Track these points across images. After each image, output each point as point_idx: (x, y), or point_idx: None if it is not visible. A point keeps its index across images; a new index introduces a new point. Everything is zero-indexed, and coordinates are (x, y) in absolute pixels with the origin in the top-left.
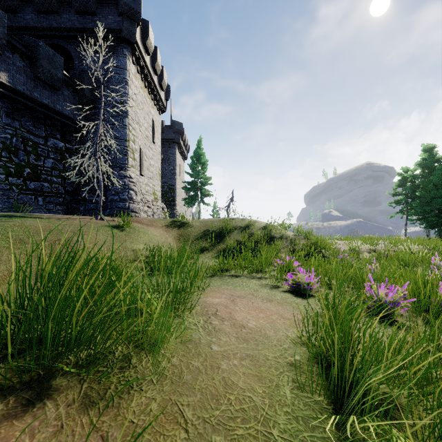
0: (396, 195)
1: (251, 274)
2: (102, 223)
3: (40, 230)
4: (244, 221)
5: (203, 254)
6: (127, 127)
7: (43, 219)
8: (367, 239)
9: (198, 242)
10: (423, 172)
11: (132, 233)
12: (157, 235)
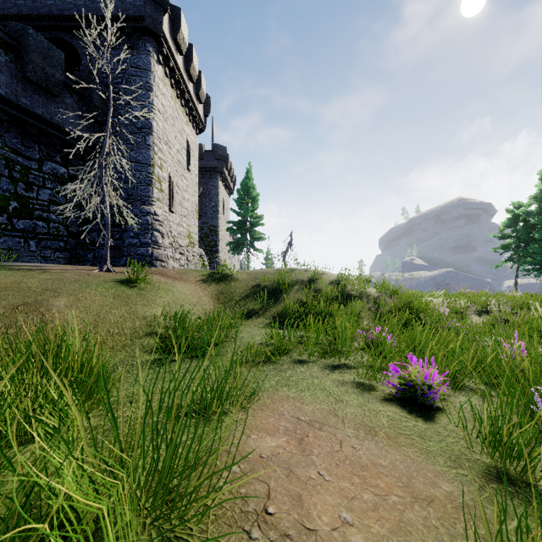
0: (504, 237)
1: (323, 359)
2: (107, 276)
3: (0, 288)
4: (308, 272)
5: (251, 320)
6: (151, 147)
7: (18, 271)
8: (473, 297)
9: (244, 303)
10: (540, 207)
11: (149, 290)
12: (186, 292)
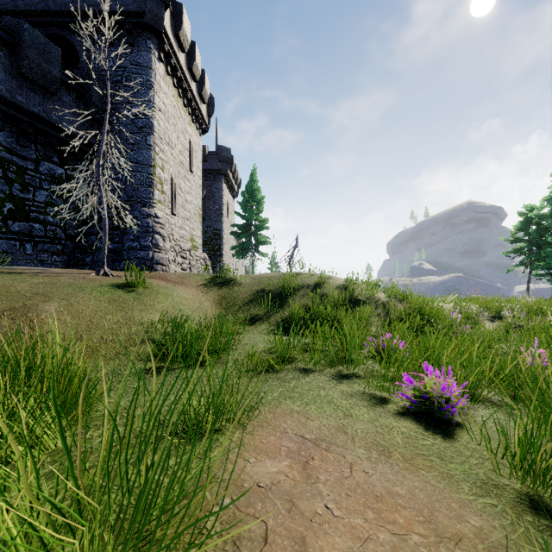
0: (515, 241)
1: (330, 368)
2: (103, 280)
3: None
4: (314, 277)
5: (254, 326)
6: (152, 148)
7: (9, 274)
8: (485, 303)
9: (248, 308)
10: None
11: (147, 295)
12: (187, 297)
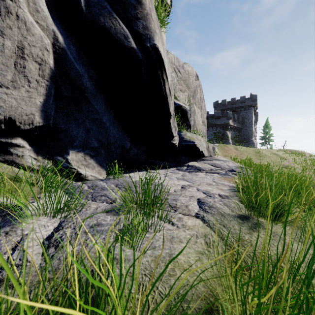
0: None
1: None
2: None
3: None
4: (290, 149)
5: None
6: (252, 127)
7: None
8: None
9: None
10: None
11: None
12: None
